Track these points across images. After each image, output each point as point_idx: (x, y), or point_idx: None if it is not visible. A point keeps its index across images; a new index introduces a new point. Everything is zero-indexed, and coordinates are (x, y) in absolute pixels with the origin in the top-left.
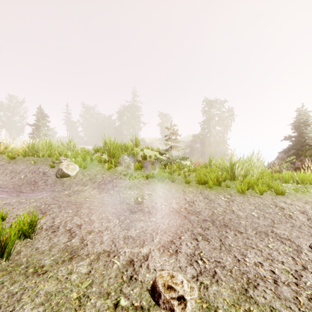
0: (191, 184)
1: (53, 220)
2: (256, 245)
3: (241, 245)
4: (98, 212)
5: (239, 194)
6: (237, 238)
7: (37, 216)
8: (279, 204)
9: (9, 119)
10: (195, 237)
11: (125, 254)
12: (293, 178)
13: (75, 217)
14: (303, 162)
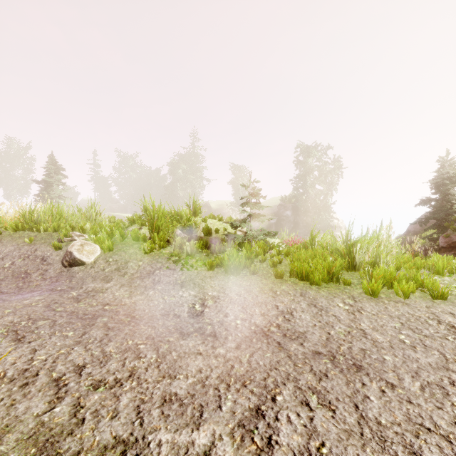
0: (284, 278)
1: (32, 355)
2: (433, 421)
3: (401, 422)
4: (121, 335)
5: (368, 298)
6: (388, 401)
7: (5, 347)
8: (444, 319)
9: (7, 173)
10: (304, 397)
11: (160, 449)
12: (446, 266)
13: (76, 347)
14: (451, 238)
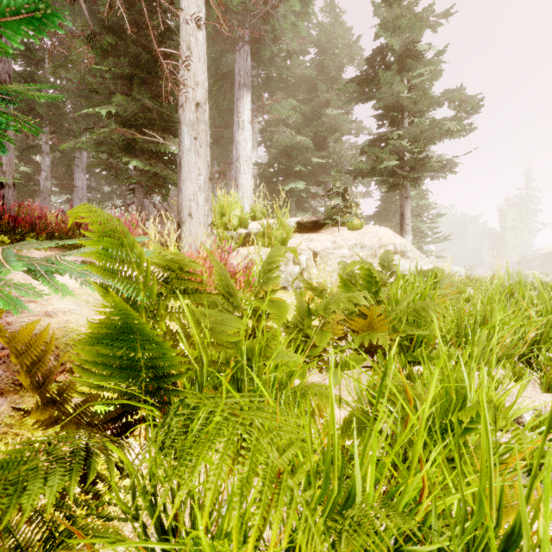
0: None
1: None
2: None
3: None
4: None
5: None
6: None
7: None
8: None
9: None
10: None
11: None
12: None
13: None
14: None
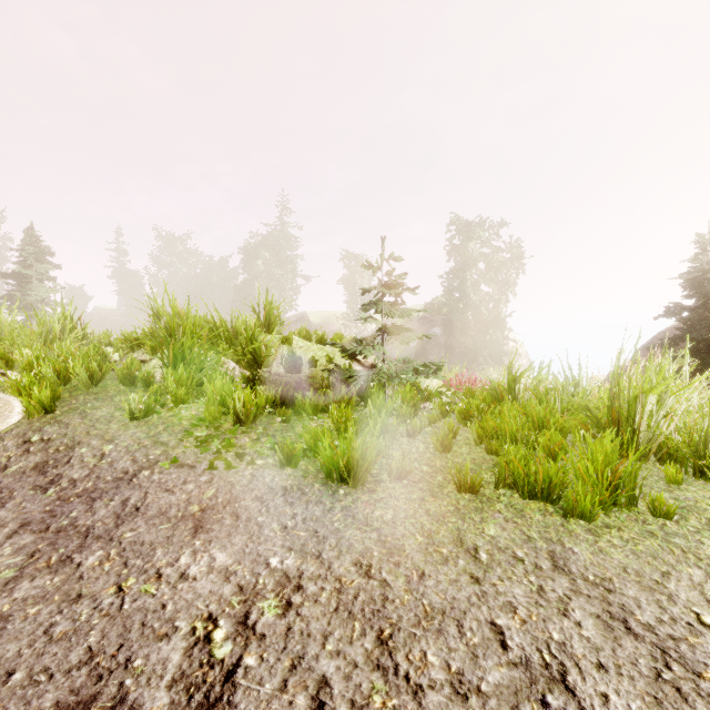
0: (481, 490)
1: None
2: None
3: None
4: None
5: None
6: None
7: None
8: None
9: None
10: None
11: None
12: None
13: None
14: None
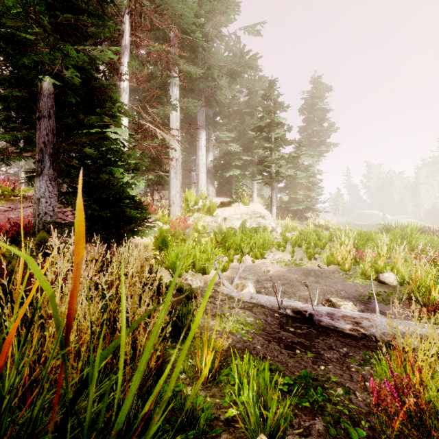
0: None
1: None
2: None
3: None
4: None
5: None
6: None
7: None
8: None
9: None
10: None
11: None
12: None
13: None
14: None
